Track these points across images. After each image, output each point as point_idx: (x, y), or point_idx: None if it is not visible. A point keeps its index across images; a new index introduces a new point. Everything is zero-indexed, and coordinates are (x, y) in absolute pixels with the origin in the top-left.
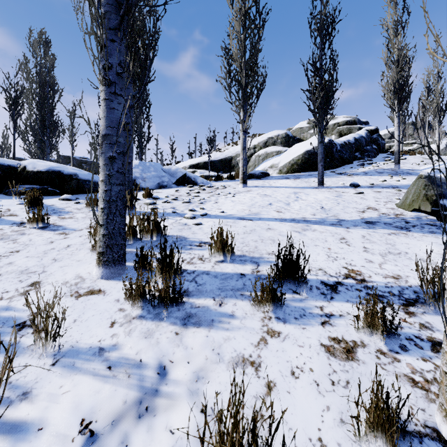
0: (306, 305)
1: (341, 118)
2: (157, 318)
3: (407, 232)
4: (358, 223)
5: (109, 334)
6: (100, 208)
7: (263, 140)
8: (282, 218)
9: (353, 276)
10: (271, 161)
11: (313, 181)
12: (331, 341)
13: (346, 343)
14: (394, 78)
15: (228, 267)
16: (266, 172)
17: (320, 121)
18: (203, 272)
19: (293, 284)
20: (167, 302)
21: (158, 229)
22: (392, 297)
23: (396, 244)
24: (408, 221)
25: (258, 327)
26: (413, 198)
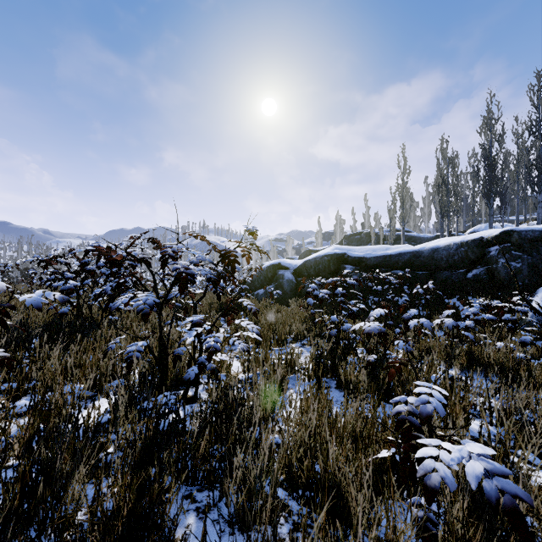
0: None
1: None
2: None
3: None
4: None
5: None
6: None
7: None
8: None
9: None
10: None
11: None
12: None
13: None
14: None
15: None
16: None
17: None
18: None
19: None
20: None
21: None
22: None
23: None
24: None
25: None
26: None
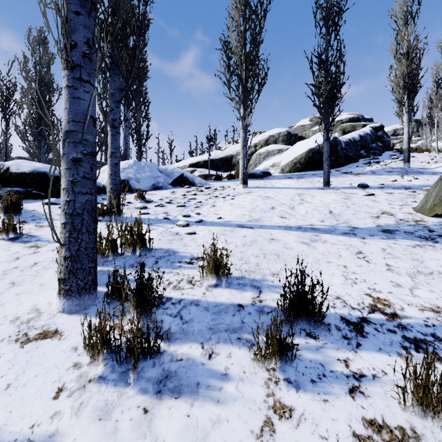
0: (325, 357)
1: (344, 115)
2: (122, 381)
3: (434, 244)
4: (374, 232)
5: (49, 413)
6: (62, 223)
7: (264, 138)
8: (287, 225)
9: (381, 309)
10: (272, 160)
11: (317, 181)
12: (367, 428)
13: (389, 431)
14: (403, 71)
15: (222, 295)
16: (267, 171)
17: (326, 117)
18: (191, 301)
19: (306, 323)
20: (135, 360)
21: (143, 242)
22: (438, 343)
23: (424, 260)
24: (432, 229)
25: (261, 397)
26: (435, 201)
